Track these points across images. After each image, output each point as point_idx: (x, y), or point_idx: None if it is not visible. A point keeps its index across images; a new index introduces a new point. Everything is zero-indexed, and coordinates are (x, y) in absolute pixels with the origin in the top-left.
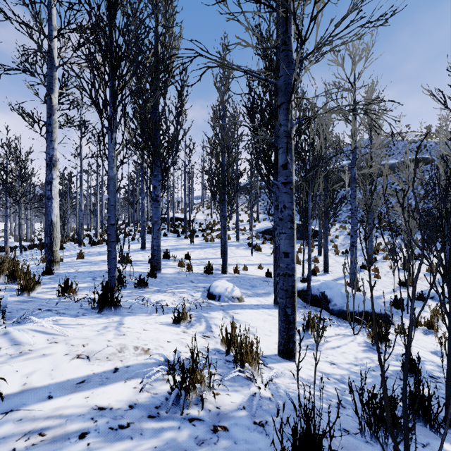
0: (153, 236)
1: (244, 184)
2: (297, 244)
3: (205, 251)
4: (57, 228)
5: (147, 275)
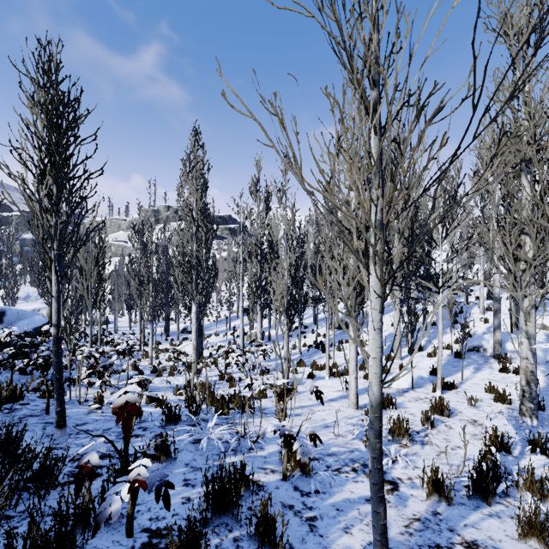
0: None
1: None
2: None
3: None
4: None
5: None
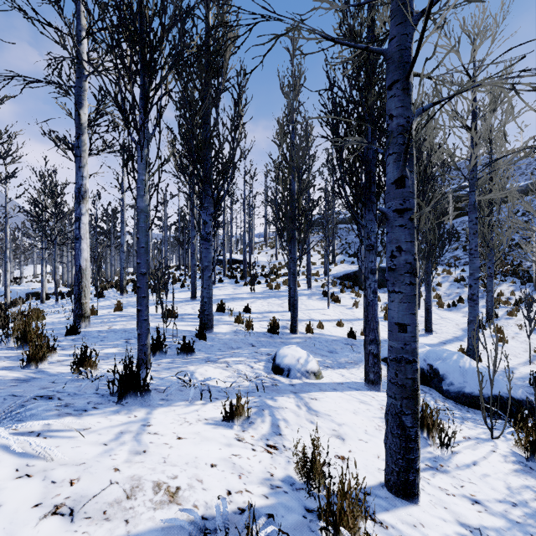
0: (204, 285)
1: (316, 219)
2: (386, 294)
3: (269, 302)
4: (87, 275)
5: (195, 335)
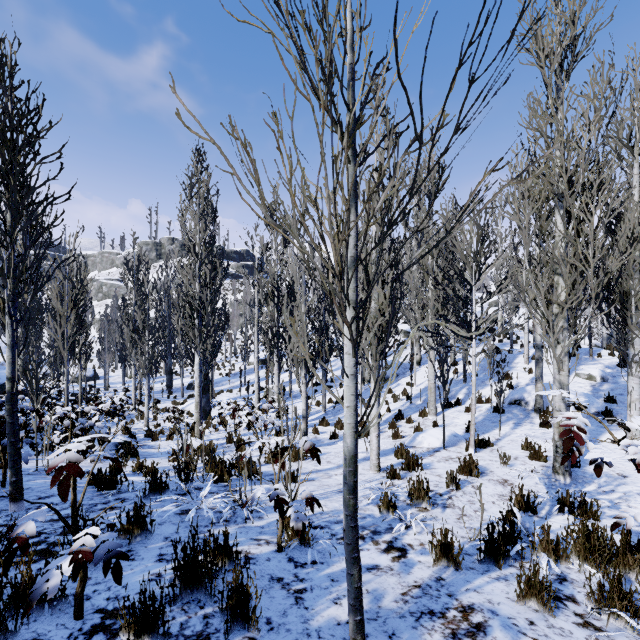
0: None
1: None
2: None
3: None
4: None
5: None
